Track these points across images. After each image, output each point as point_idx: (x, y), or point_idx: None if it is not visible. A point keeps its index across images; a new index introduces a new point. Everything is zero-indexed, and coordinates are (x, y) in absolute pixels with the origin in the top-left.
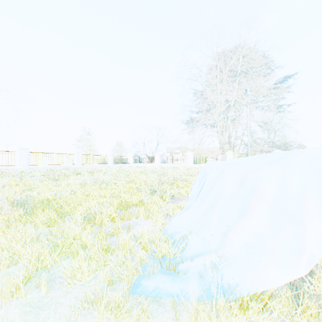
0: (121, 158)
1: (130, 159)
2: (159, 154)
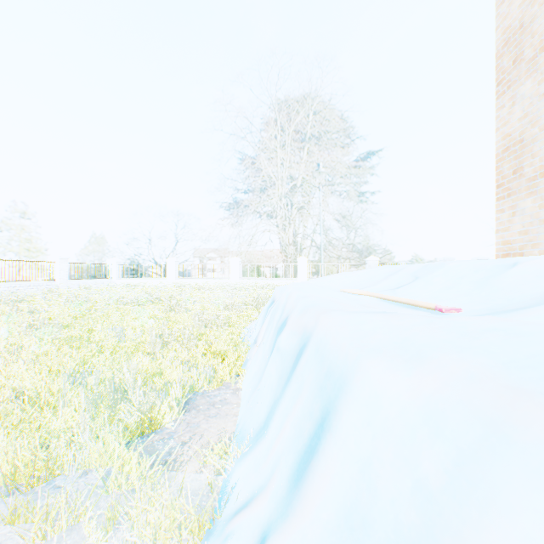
0: (89, 268)
1: (113, 270)
2: (176, 260)
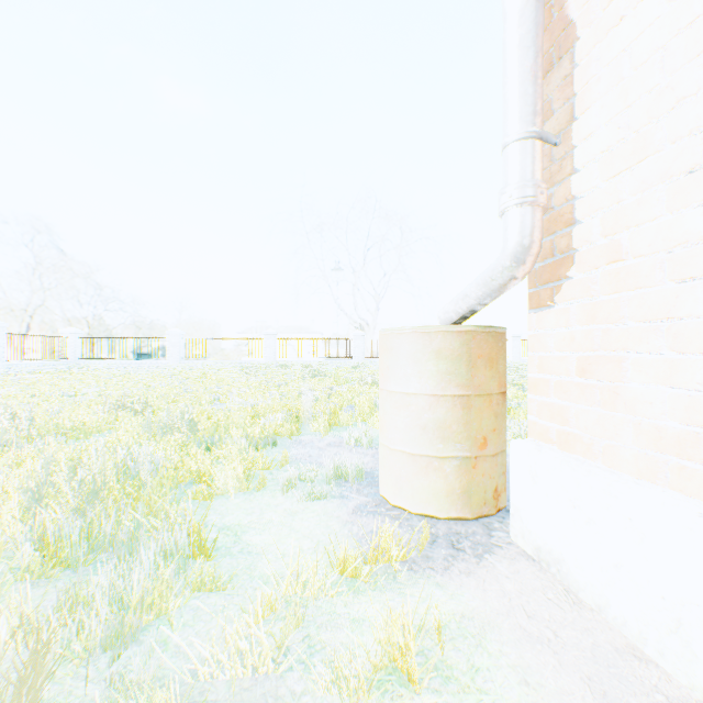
0: None
1: None
2: None
